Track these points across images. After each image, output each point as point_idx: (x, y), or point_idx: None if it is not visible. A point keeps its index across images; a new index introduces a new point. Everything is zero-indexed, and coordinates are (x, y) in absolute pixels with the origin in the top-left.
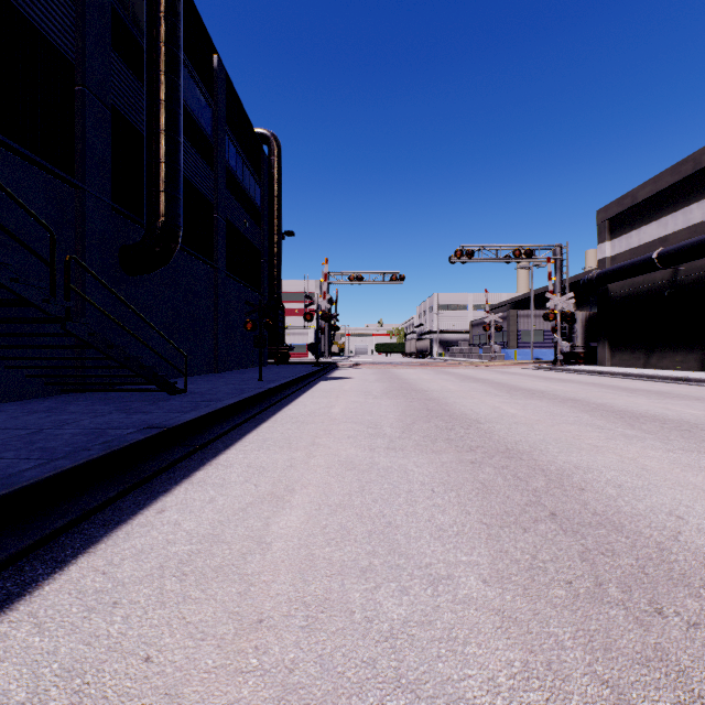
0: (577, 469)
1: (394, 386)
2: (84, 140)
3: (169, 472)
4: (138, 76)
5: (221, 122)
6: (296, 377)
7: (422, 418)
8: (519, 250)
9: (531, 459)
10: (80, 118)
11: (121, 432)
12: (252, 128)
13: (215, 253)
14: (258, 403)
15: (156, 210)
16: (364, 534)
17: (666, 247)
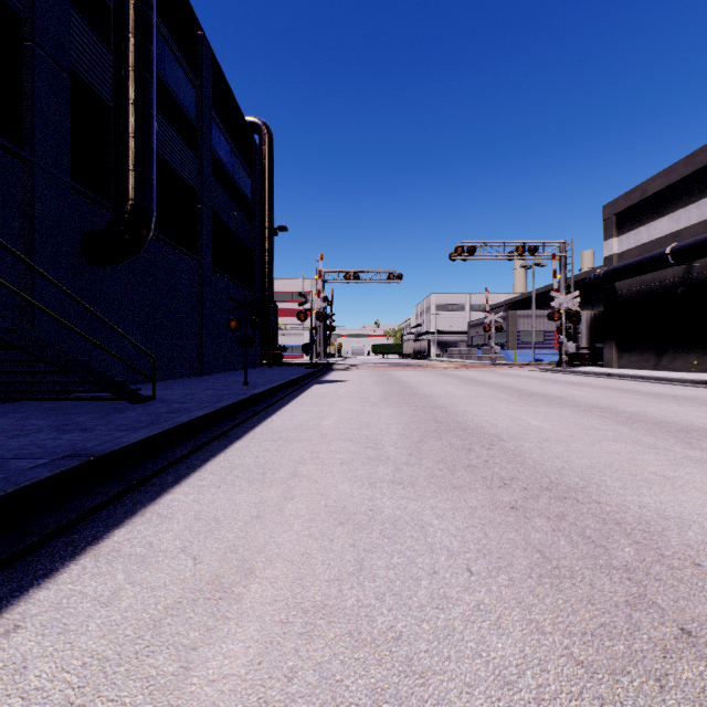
0: (666, 521)
1: (394, 390)
2: (33, 105)
3: (74, 529)
4: (105, 41)
5: (207, 105)
6: (287, 380)
7: (431, 432)
8: (522, 247)
9: (592, 502)
10: (29, 79)
11: (27, 464)
12: (242, 115)
13: (199, 246)
14: (236, 413)
15: (124, 192)
16: (362, 702)
17: (681, 242)
